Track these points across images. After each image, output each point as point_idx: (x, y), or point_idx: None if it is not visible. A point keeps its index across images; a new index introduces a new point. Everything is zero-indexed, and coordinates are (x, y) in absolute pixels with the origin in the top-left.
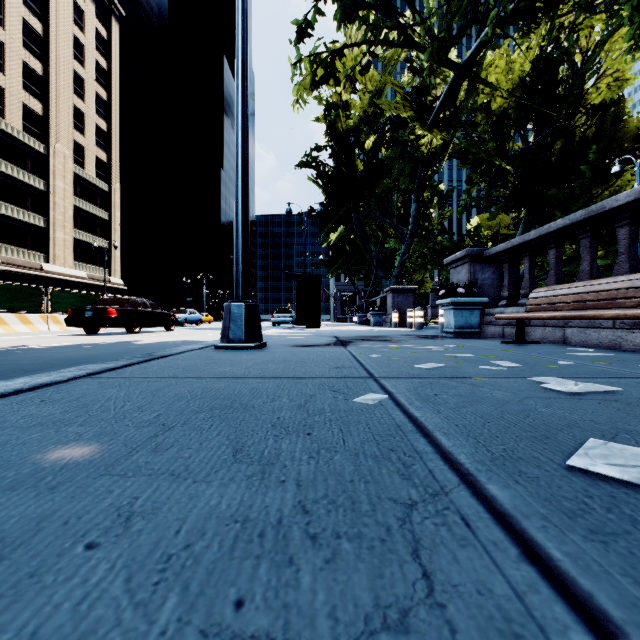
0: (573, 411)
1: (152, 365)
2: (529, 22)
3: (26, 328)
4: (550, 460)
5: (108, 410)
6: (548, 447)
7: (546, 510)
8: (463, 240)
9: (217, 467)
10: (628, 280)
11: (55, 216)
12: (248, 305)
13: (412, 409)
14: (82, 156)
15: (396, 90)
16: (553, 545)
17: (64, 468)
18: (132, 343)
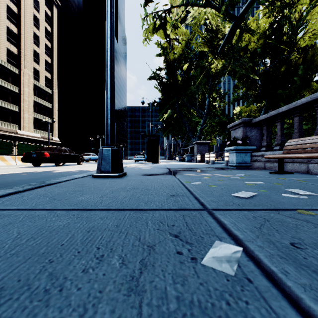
0: None
1: (32, 193)
2: None
3: (3, 163)
4: None
5: None
6: None
7: None
8: (233, 117)
9: None
10: None
11: (24, 106)
12: (113, 149)
13: (304, 297)
14: (38, 75)
15: (200, 35)
16: None
17: None
18: (52, 172)
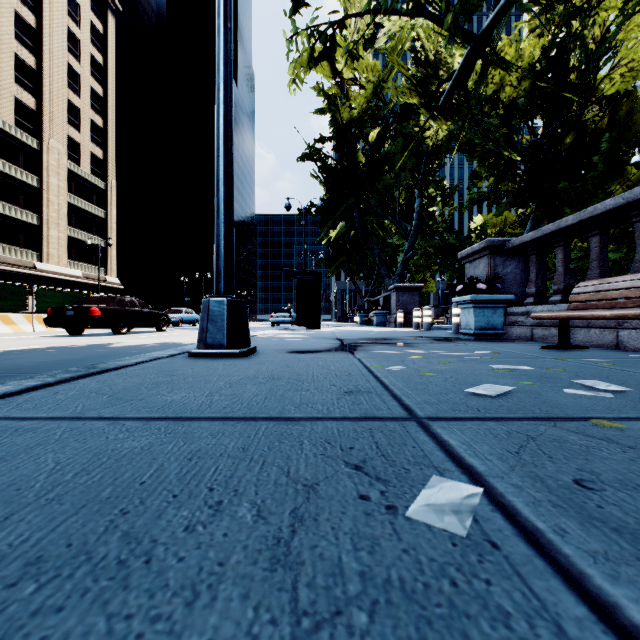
0: None
1: (73, 387)
2: None
3: (8, 328)
4: None
5: None
6: None
7: None
8: (469, 237)
9: None
10: None
11: (49, 213)
12: (231, 301)
13: (592, 572)
14: (77, 152)
15: (403, 72)
16: None
17: None
18: (108, 346)
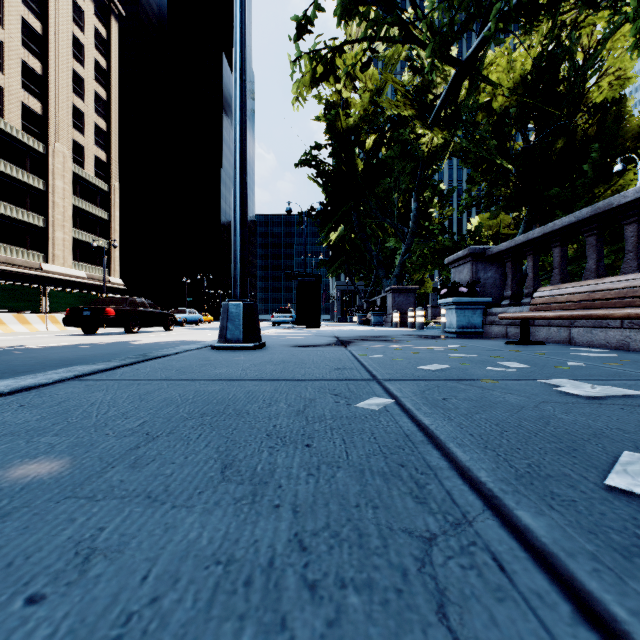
0: (596, 418)
1: (145, 366)
2: (531, 19)
3: (24, 328)
4: (584, 478)
5: (89, 417)
6: (578, 461)
7: (593, 546)
8: (464, 240)
9: (202, 487)
10: (638, 278)
11: (54, 216)
12: (246, 304)
13: (420, 415)
14: (81, 156)
15: (397, 88)
16: (613, 598)
17: (25, 488)
18: (129, 343)
